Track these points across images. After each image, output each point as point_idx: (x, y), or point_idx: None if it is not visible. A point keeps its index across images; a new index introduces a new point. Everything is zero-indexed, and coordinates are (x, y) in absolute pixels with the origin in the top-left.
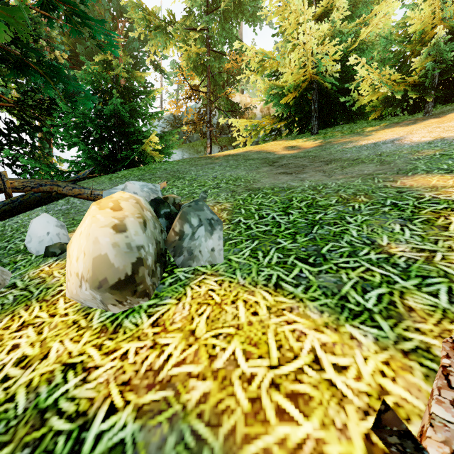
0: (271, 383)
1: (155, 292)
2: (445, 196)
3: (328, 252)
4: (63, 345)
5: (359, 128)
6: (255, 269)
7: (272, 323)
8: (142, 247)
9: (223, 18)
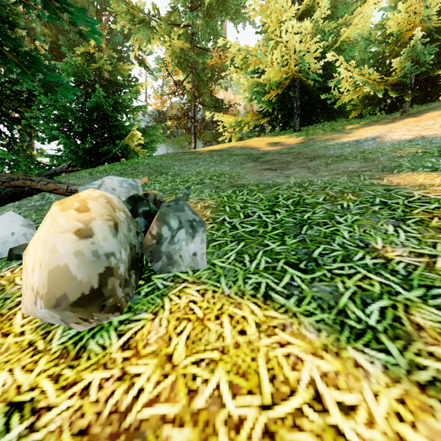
0: (264, 431)
1: (129, 304)
2: (435, 195)
3: (320, 256)
4: (12, 375)
5: (339, 126)
6: (242, 275)
7: (263, 345)
8: (112, 255)
9: (207, 14)
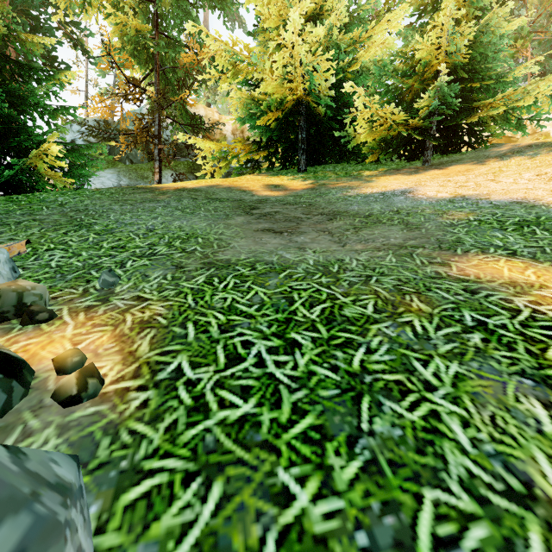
0: None
1: None
2: None
3: None
4: None
5: (354, 171)
6: None
7: None
8: None
9: None
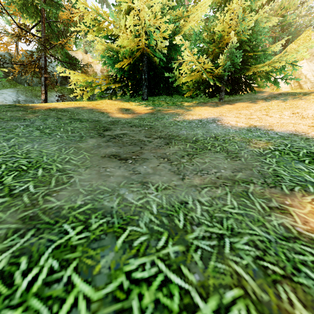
0: None
1: None
2: None
3: None
4: None
5: (178, 101)
6: None
7: None
8: None
9: None
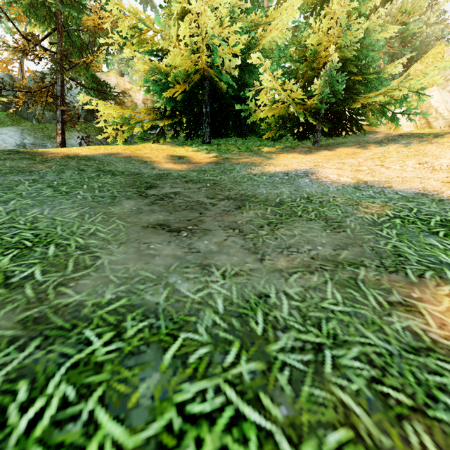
0: None
1: None
2: None
3: None
4: None
5: (254, 146)
6: None
7: None
8: None
9: None
